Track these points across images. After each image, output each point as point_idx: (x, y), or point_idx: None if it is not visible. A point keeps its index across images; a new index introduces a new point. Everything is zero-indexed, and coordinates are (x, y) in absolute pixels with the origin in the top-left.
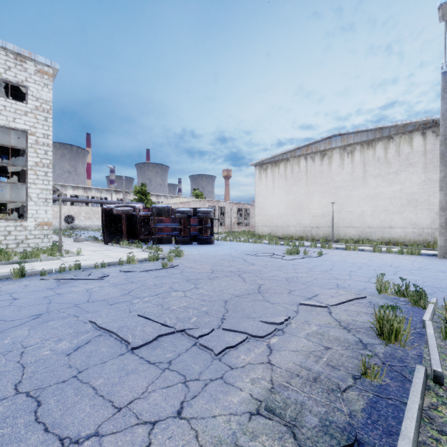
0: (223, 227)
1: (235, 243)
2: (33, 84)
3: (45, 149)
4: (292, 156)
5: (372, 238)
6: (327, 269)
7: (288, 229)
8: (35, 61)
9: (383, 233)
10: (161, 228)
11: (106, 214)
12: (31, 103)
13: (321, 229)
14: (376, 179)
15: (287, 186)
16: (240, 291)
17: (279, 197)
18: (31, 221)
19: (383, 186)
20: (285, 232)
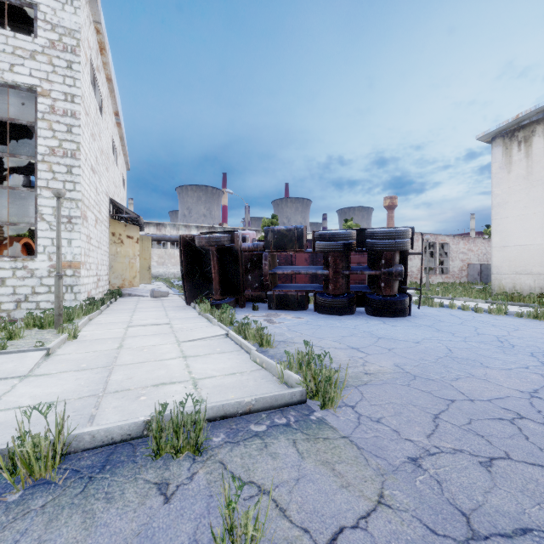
0: None
1: (465, 314)
2: None
3: (68, 122)
4: None
5: None
6: None
7: None
8: None
9: None
10: (291, 275)
11: (186, 249)
12: (42, 35)
13: None
14: None
15: None
16: None
17: None
18: (42, 260)
19: None
20: None
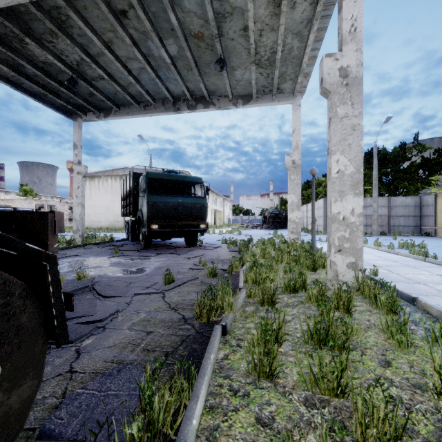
0: None
1: None
2: None
3: None
4: (103, 175)
5: None
6: None
7: (100, 223)
8: None
9: None
10: None
11: None
12: None
13: (120, 223)
14: None
15: (100, 195)
16: None
17: (95, 201)
18: None
19: None
20: (98, 225)
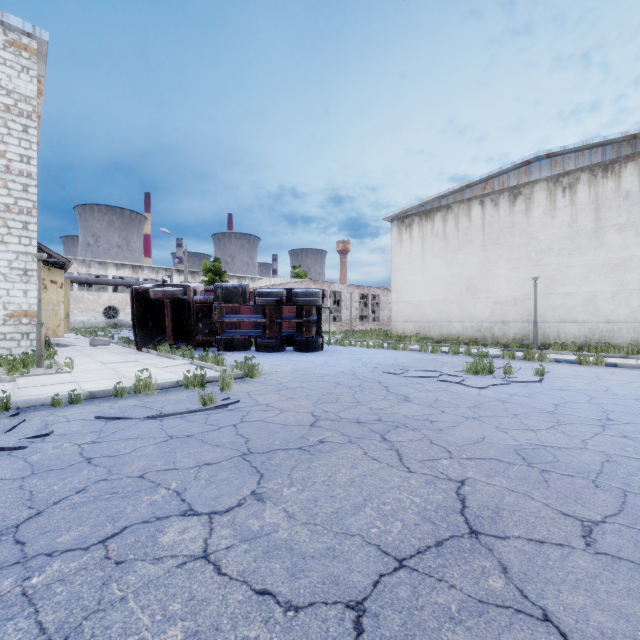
0: (337, 323)
1: (358, 349)
2: (1, 66)
3: (24, 181)
4: (456, 200)
5: (614, 342)
6: (599, 417)
7: (449, 326)
8: (5, 24)
9: (638, 333)
10: (236, 323)
11: (138, 299)
12: None
13: (511, 325)
14: (623, 233)
15: (447, 253)
16: (404, 525)
17: (434, 271)
18: None
19: (638, 244)
20: (444, 330)
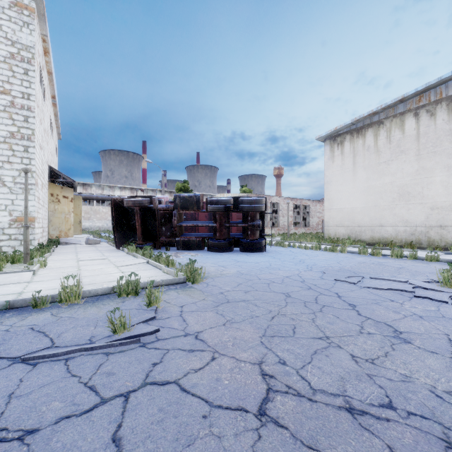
0: (276, 228)
1: (297, 250)
2: (8, 23)
3: (25, 114)
4: (388, 115)
5: None
6: None
7: (380, 230)
8: None
9: None
10: (195, 227)
11: (116, 208)
12: (4, 48)
13: (450, 229)
14: None
15: (379, 164)
16: None
17: (365, 181)
18: (4, 216)
19: None
20: (375, 234)
